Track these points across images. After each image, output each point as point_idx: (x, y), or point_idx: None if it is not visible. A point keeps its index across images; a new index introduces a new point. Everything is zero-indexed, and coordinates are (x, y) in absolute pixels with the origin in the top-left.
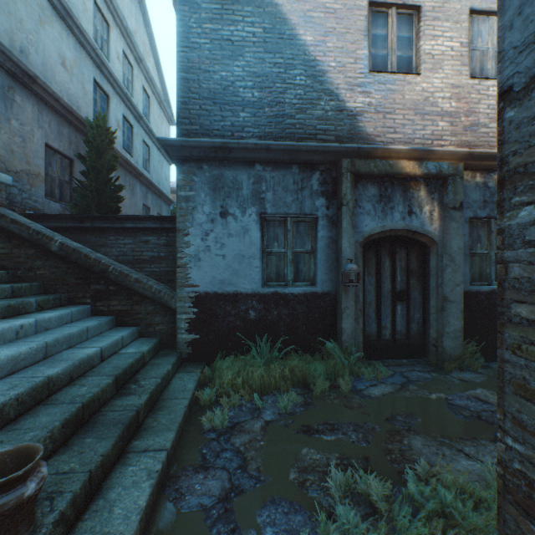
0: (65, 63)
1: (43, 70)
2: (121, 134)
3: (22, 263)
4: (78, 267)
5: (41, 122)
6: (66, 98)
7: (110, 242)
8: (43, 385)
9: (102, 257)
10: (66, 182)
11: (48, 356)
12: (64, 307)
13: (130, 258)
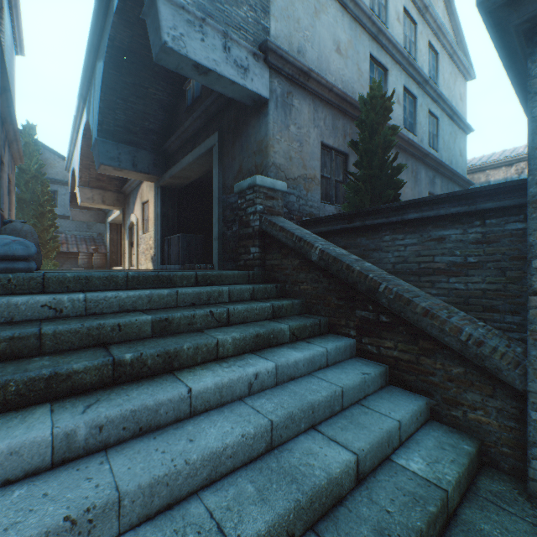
0: (339, 49)
1: (318, 64)
2: (401, 110)
3: (289, 276)
4: (339, 283)
5: (316, 121)
6: (340, 87)
7: (384, 243)
8: None
9: (369, 267)
10: (340, 181)
11: (274, 445)
12: (322, 337)
13: (413, 267)
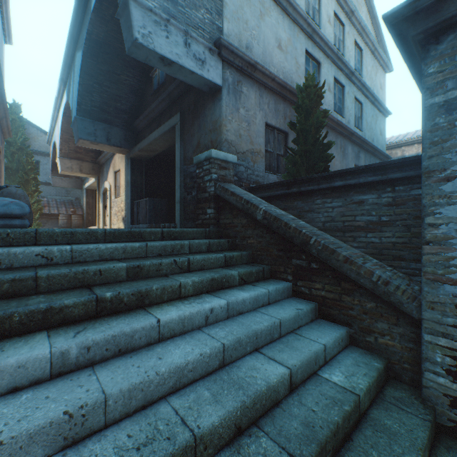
0: (280, 45)
1: (263, 58)
2: (331, 97)
3: (238, 232)
4: (279, 237)
5: (261, 105)
6: (281, 77)
7: (316, 206)
8: (185, 452)
9: (303, 225)
10: (281, 155)
11: (226, 363)
12: (265, 281)
13: (339, 225)
